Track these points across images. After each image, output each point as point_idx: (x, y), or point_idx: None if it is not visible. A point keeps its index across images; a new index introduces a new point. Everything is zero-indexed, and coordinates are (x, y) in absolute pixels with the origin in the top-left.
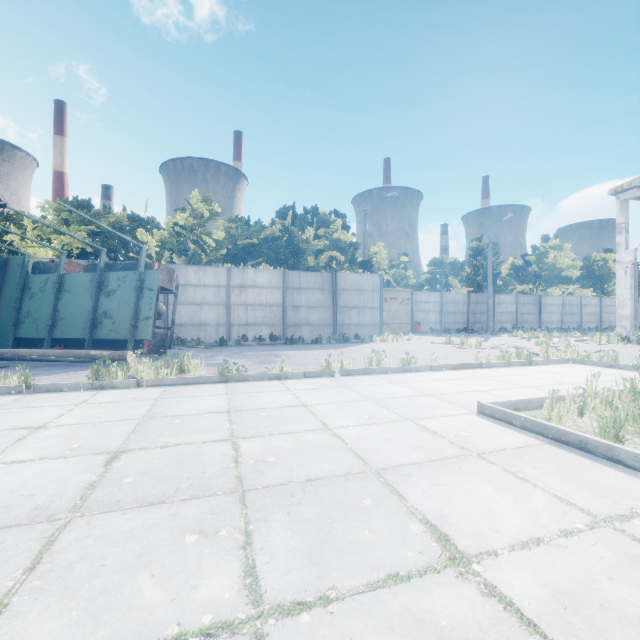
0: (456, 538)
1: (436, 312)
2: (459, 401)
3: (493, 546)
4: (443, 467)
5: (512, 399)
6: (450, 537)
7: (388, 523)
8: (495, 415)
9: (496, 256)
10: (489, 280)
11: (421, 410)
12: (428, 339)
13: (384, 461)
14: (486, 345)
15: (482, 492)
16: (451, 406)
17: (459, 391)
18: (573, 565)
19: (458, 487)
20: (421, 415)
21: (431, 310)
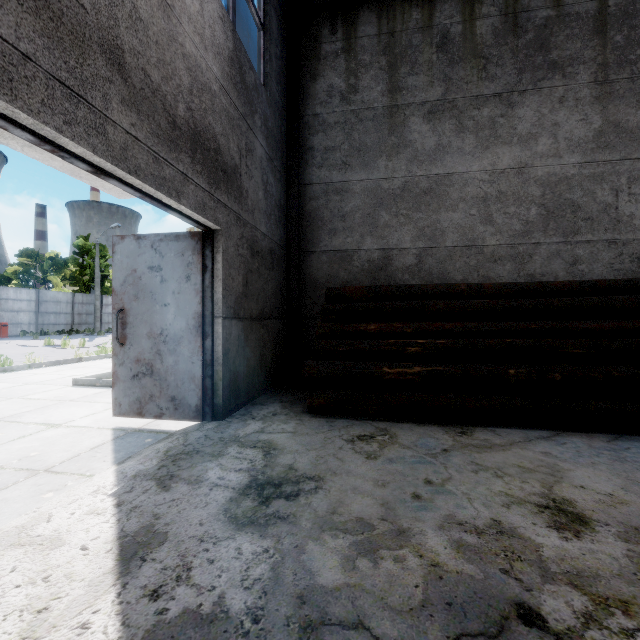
0: (55, 422)
1: (31, 312)
2: (59, 382)
3: (73, 419)
4: (47, 409)
5: (98, 374)
6: (52, 423)
7: (14, 429)
8: (85, 384)
9: (105, 258)
10: (97, 281)
11: (25, 392)
12: (21, 343)
13: (1, 416)
14: (90, 344)
15: (71, 410)
16: (52, 386)
17: (59, 378)
18: (105, 414)
19: (57, 412)
20: (26, 394)
21: (23, 309)
